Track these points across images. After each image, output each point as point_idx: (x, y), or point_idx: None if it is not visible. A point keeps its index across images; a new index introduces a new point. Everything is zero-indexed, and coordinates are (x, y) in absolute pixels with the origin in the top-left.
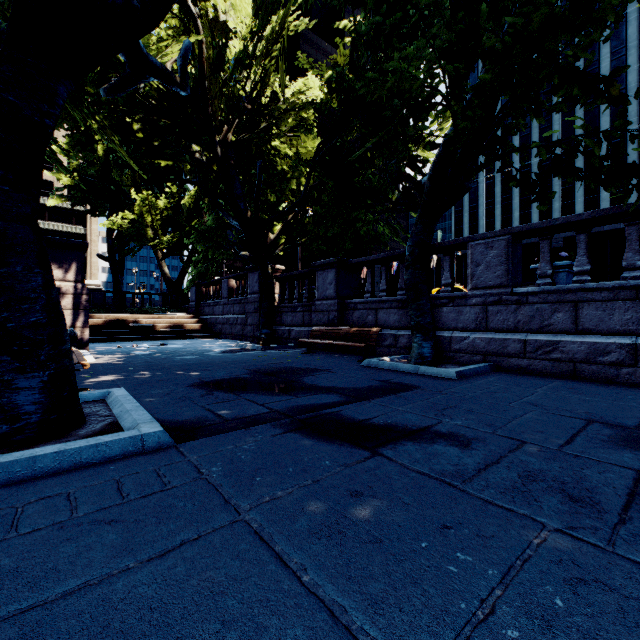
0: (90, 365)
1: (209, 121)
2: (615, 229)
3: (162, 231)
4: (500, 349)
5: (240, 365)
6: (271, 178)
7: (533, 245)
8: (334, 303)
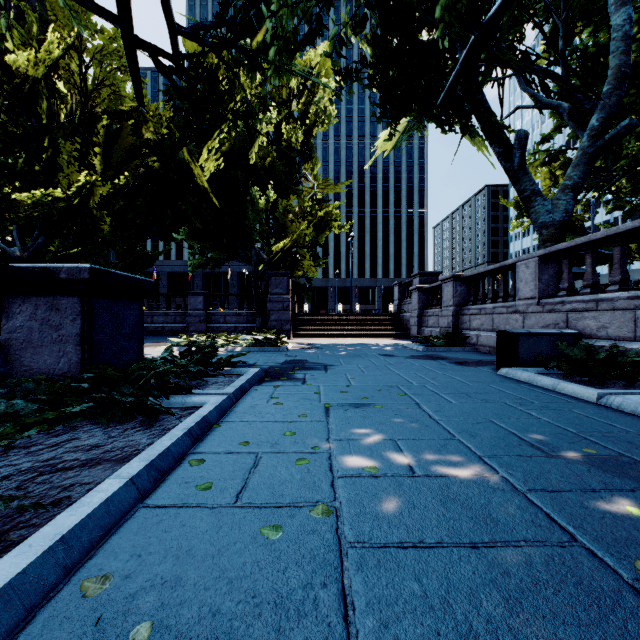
0: None
1: None
2: (225, 272)
3: None
4: None
5: None
6: None
7: (187, 273)
8: None
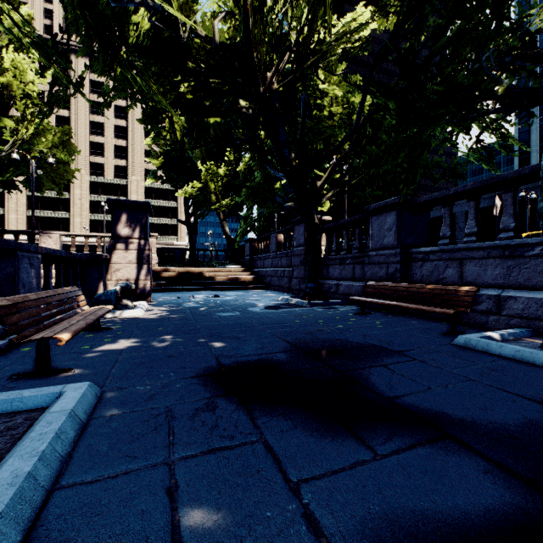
0: (130, 321)
1: (254, 71)
2: None
3: (223, 196)
4: None
5: (278, 331)
6: (317, 126)
7: None
8: (394, 253)
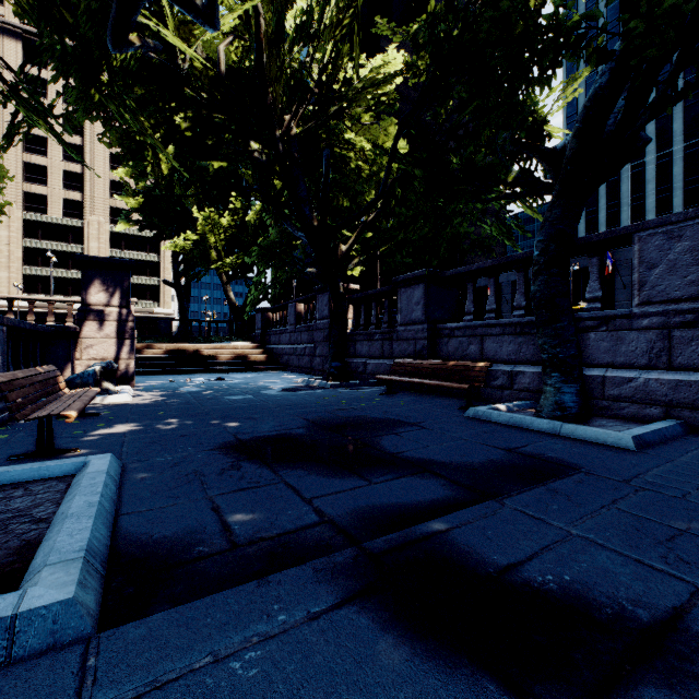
0: (119, 406)
1: (268, 111)
2: None
3: (226, 252)
4: (698, 399)
5: (297, 411)
6: (343, 179)
7: None
8: (422, 329)
